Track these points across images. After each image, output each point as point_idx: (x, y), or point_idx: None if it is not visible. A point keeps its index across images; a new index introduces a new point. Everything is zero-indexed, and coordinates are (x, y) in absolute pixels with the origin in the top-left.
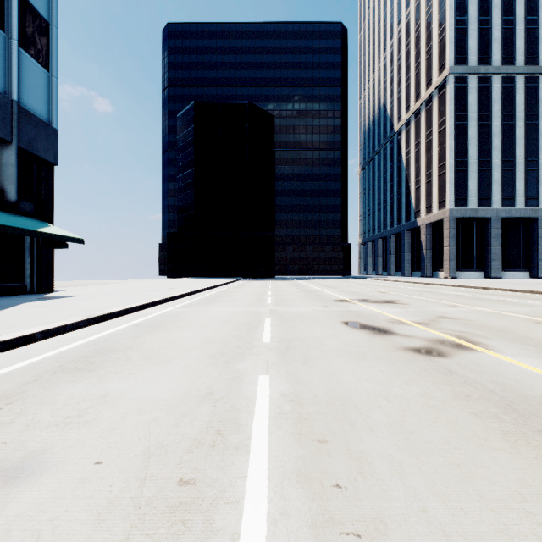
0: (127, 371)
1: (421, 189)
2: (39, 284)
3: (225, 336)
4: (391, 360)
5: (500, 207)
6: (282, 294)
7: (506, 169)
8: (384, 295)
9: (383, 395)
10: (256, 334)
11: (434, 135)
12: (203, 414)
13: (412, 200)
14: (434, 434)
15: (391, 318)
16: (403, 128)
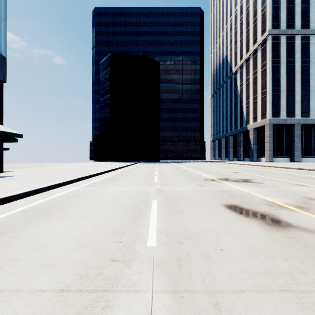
0: None
1: (250, 107)
2: None
3: (106, 231)
4: None
5: (300, 117)
6: (165, 173)
7: (304, 94)
8: (237, 175)
9: None
10: (140, 227)
11: (258, 73)
12: None
13: (244, 114)
14: None
15: (264, 199)
16: (238, 70)
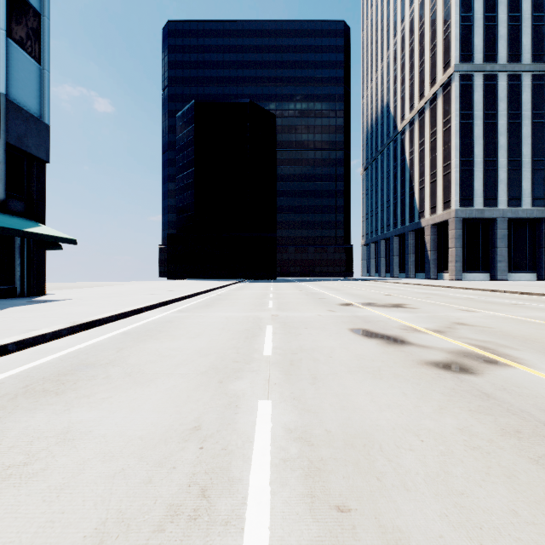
0: (102, 394)
1: (425, 189)
2: (30, 287)
3: (222, 347)
4: (413, 378)
5: (507, 207)
6: (284, 297)
7: (513, 169)
8: (390, 299)
9: (412, 429)
10: (256, 345)
11: (438, 134)
12: (186, 461)
13: (416, 200)
14: (491, 495)
15: (403, 324)
16: (407, 127)
